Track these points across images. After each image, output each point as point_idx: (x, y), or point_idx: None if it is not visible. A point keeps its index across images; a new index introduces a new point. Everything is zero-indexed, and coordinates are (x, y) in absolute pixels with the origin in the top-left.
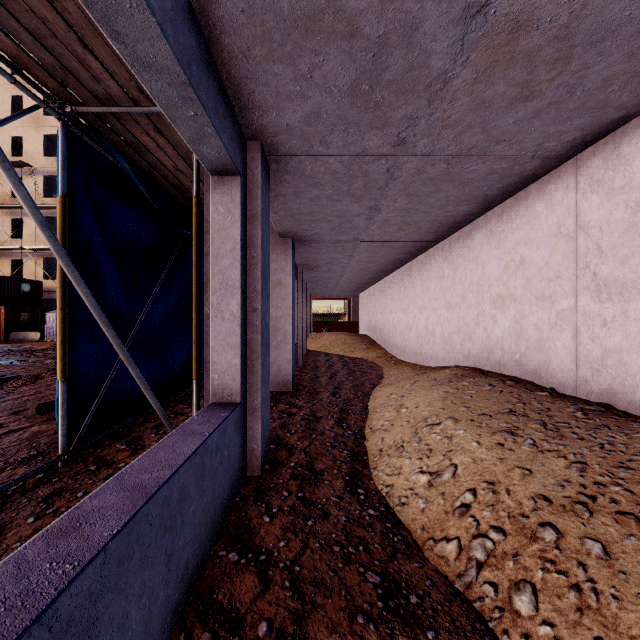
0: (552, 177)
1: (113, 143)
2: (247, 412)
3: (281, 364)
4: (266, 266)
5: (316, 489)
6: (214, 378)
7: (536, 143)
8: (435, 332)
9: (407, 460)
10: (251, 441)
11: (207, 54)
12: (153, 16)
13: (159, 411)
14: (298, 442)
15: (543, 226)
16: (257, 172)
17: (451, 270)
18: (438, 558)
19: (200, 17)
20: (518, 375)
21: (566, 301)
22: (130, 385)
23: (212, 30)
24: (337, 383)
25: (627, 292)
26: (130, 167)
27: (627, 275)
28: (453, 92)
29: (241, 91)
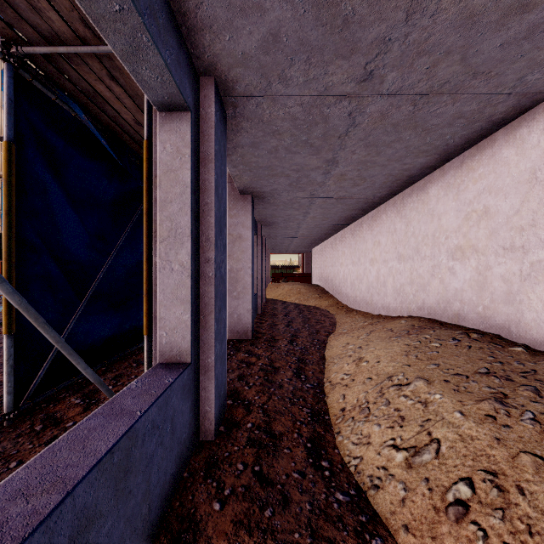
0: (524, 120)
1: (69, 93)
2: (200, 371)
3: (241, 313)
4: (221, 214)
5: (274, 461)
6: (162, 336)
7: (518, 76)
8: (386, 283)
9: (376, 427)
10: (204, 403)
11: None
12: None
13: (91, 378)
14: (256, 397)
15: (513, 173)
16: (210, 111)
17: (403, 224)
18: None
19: None
20: (481, 328)
21: (543, 251)
22: (92, 335)
23: None
24: (294, 331)
25: None
26: (88, 118)
27: None
28: None
29: (186, 2)
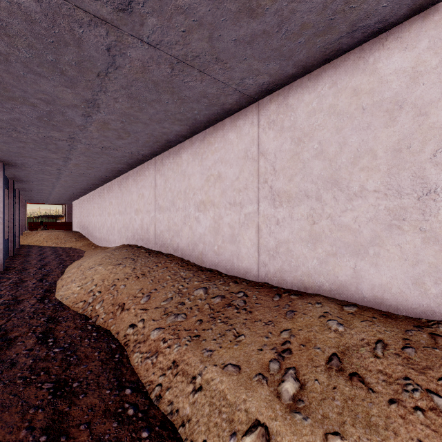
0: (150, 162)
1: None
2: None
3: None
4: None
5: (18, 305)
6: None
7: (136, 151)
8: (115, 227)
9: (74, 284)
10: None
11: None
12: None
13: None
14: (7, 292)
15: (148, 181)
16: None
17: (121, 194)
18: (76, 308)
19: None
20: (142, 245)
21: (153, 213)
22: None
23: None
24: (45, 263)
25: (164, 211)
26: None
27: (164, 205)
28: (90, 130)
29: None
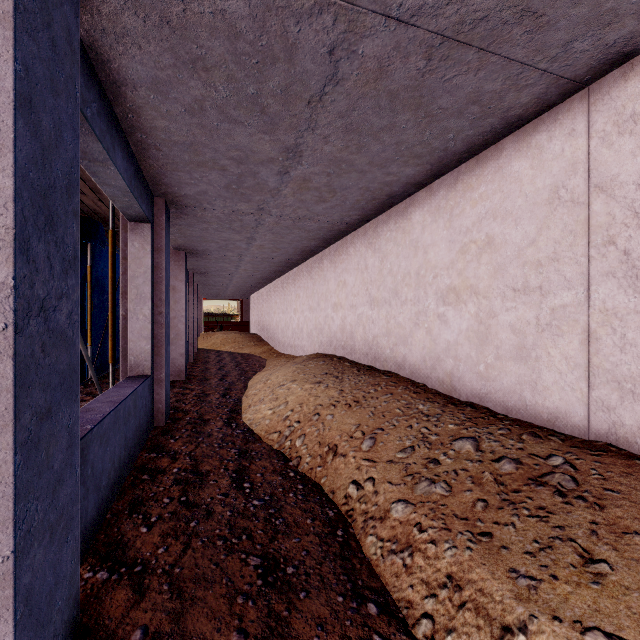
0: (356, 234)
1: None
2: (155, 383)
3: (175, 357)
4: (168, 282)
5: (205, 427)
6: (131, 359)
7: (339, 218)
8: (303, 329)
9: (264, 405)
10: (158, 402)
11: (137, 166)
12: (121, 175)
13: (95, 379)
14: (192, 408)
15: (353, 262)
16: (162, 219)
17: (312, 283)
18: (270, 440)
19: (136, 153)
20: (343, 355)
21: (361, 309)
22: None
23: (142, 157)
24: (225, 372)
25: (379, 305)
26: None
27: (379, 296)
28: (284, 194)
29: (155, 178)
